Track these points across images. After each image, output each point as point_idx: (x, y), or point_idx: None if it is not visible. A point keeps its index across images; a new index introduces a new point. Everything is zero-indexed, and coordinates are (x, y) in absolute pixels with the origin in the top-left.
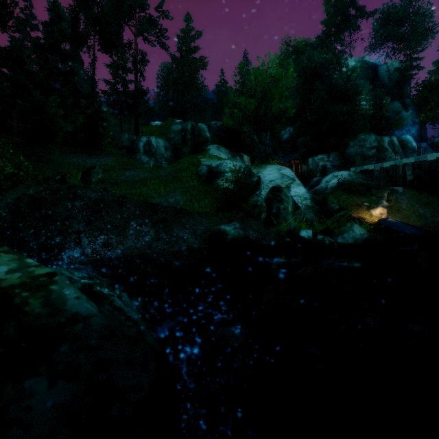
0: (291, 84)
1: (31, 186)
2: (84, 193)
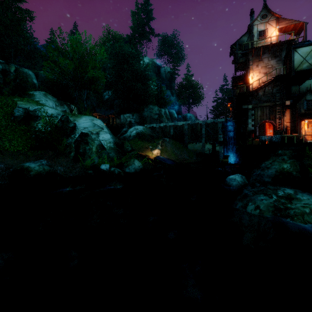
0: (102, 60)
1: None
2: None
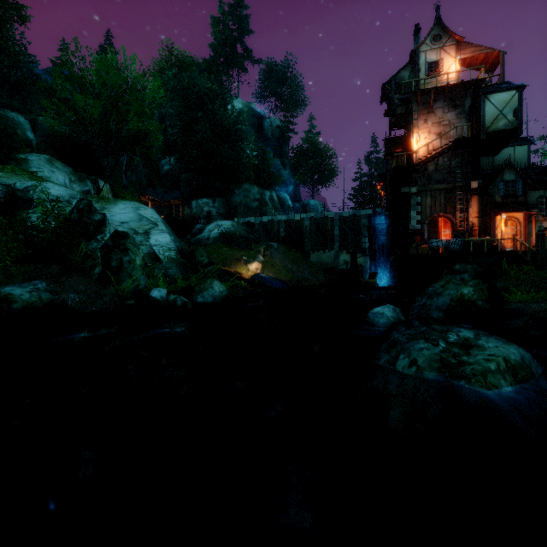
0: (156, 102)
1: None
2: None
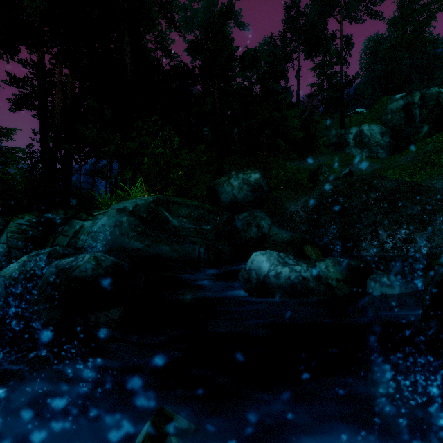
0: None
1: (331, 181)
2: (379, 184)
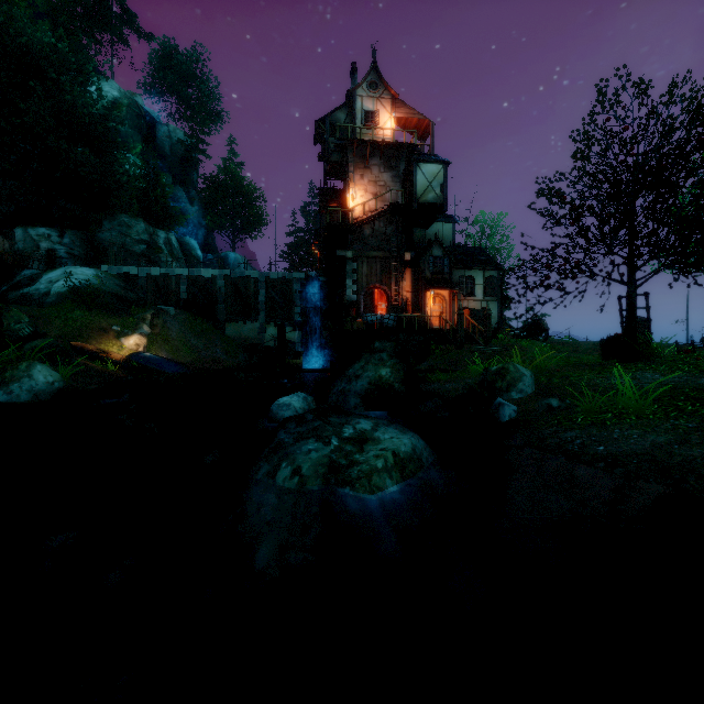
0: None
1: None
2: None
